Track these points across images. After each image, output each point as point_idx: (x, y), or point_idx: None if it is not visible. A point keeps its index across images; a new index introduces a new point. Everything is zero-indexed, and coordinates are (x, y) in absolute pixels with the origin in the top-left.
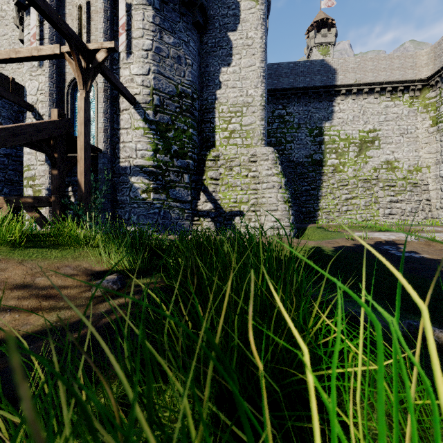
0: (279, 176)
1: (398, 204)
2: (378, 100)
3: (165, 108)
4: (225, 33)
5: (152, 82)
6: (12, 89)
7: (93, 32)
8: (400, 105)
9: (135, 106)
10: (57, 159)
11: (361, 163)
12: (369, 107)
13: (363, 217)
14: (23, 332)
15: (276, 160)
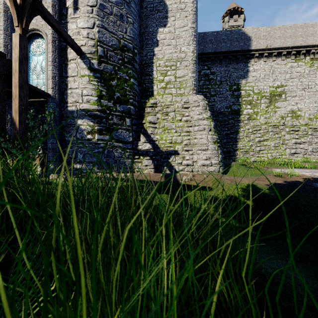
0: (209, 120)
1: (301, 145)
2: (284, 62)
3: (108, 59)
4: None
5: (97, 34)
6: None
7: None
8: (302, 65)
9: (81, 56)
10: None
11: (271, 112)
12: (277, 67)
13: (273, 156)
14: None
15: (206, 107)
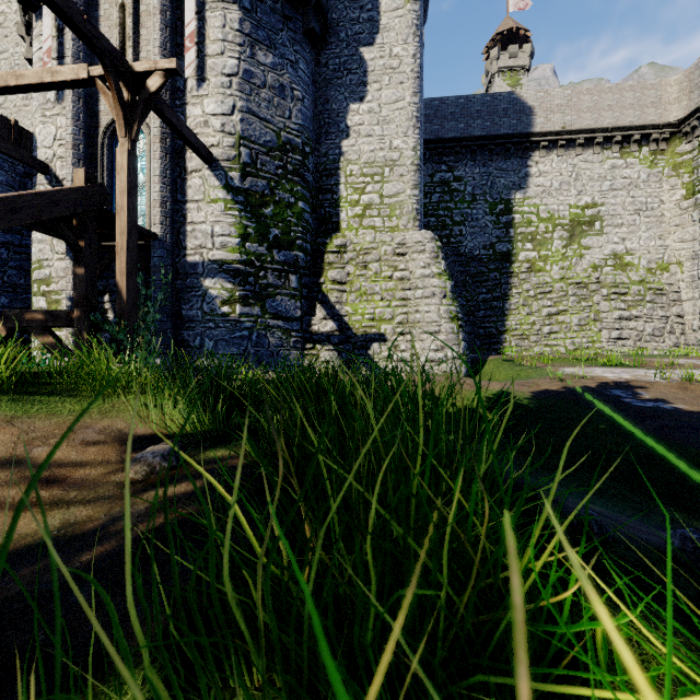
0: (443, 277)
1: (632, 323)
2: (599, 157)
3: (259, 168)
4: (355, 49)
5: (239, 126)
6: (14, 139)
7: (144, 46)
8: (635, 165)
9: (211, 166)
10: (83, 250)
11: (573, 258)
12: (585, 168)
13: (575, 344)
14: None
15: (438, 253)
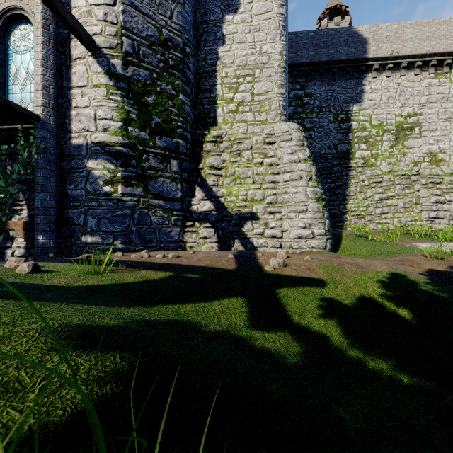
0: (308, 162)
1: (446, 205)
2: (419, 77)
3: (141, 59)
4: None
5: (120, 16)
6: None
7: None
8: (446, 83)
9: (94, 53)
10: None
11: (398, 155)
12: (407, 86)
13: (401, 222)
14: None
15: (303, 141)
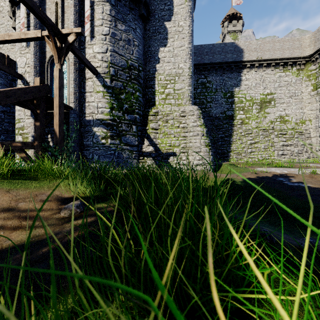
0: (202, 126)
1: (288, 147)
2: (273, 72)
3: (118, 77)
4: (162, 23)
5: (109, 58)
6: (7, 63)
7: (66, 21)
8: (290, 75)
9: (96, 76)
10: (39, 114)
11: (261, 118)
12: (267, 77)
13: (262, 157)
14: (6, 246)
15: (200, 115)
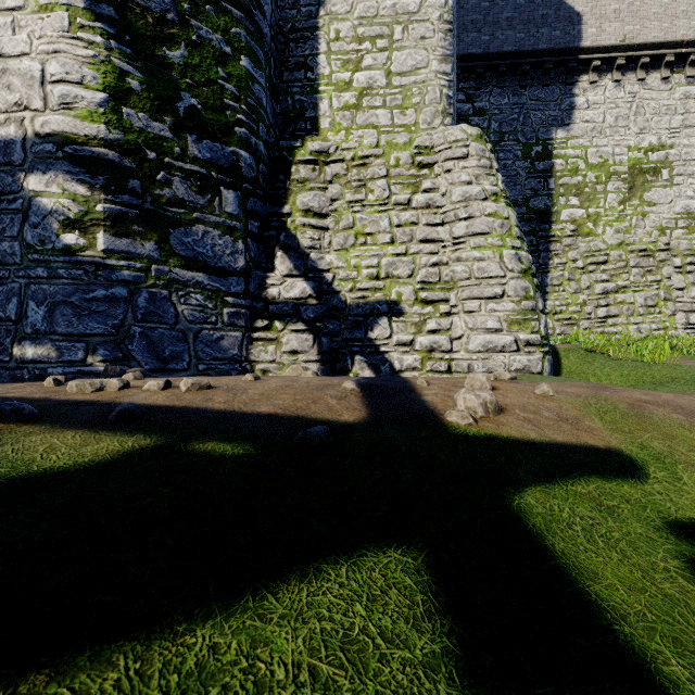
0: (503, 200)
1: None
2: (668, 83)
3: None
4: None
5: None
6: None
7: None
8: None
9: None
10: None
11: (633, 217)
12: (649, 98)
13: (642, 331)
14: None
15: (490, 160)
